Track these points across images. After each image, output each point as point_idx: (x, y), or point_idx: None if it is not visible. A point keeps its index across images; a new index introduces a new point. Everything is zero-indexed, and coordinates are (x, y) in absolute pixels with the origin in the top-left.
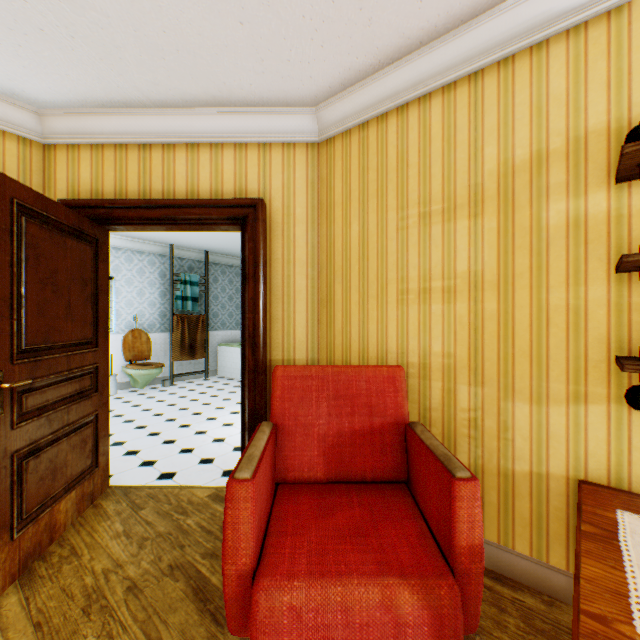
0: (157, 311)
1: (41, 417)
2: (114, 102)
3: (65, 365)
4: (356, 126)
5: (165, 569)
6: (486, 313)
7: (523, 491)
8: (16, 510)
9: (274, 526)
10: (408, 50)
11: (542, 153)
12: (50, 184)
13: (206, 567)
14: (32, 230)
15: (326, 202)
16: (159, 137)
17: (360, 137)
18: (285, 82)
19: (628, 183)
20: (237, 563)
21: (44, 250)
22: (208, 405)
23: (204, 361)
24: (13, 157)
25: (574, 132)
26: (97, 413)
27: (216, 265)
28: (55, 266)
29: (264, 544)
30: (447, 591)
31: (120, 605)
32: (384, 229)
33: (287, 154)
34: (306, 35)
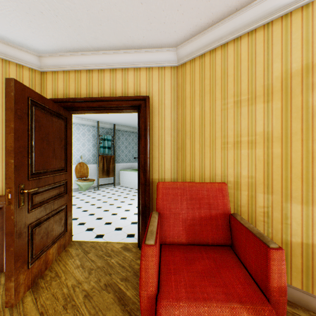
0: (91, 153)
1: (41, 207)
2: (75, 49)
3: (52, 180)
4: (198, 56)
5: (102, 286)
6: (274, 154)
7: (297, 253)
8: (30, 253)
9: (163, 269)
10: (229, 13)
11: (309, 65)
12: (44, 91)
13: (123, 286)
14: (37, 113)
15: (181, 97)
16: (96, 66)
17: (200, 62)
18: (161, 34)
19: None
20: (147, 290)
21: (43, 123)
22: (116, 200)
23: (113, 178)
24: (27, 78)
25: None
26: (66, 204)
27: (119, 131)
28: (47, 131)
29: (159, 279)
30: (268, 313)
31: (81, 305)
32: (214, 110)
33: (161, 72)
34: (175, 8)
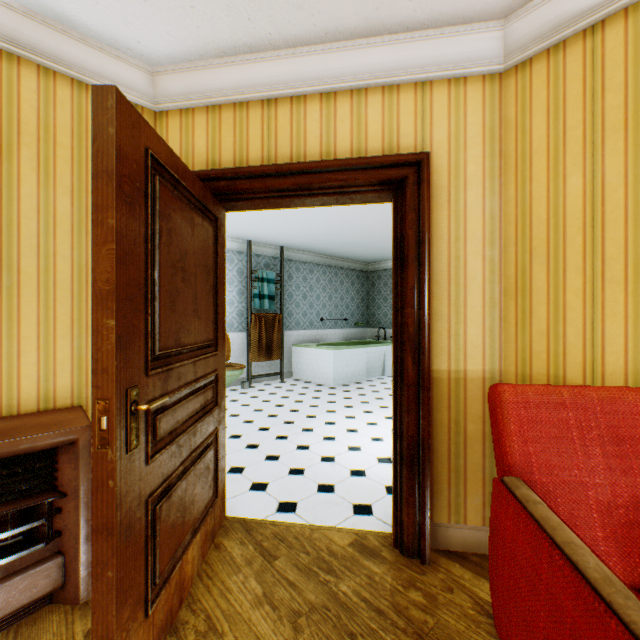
0: (235, 310)
1: (172, 444)
2: (238, 46)
3: (191, 374)
4: (577, 33)
5: None
6: None
7: None
8: (150, 576)
9: None
10: None
11: None
12: None
13: None
14: (164, 195)
15: (514, 153)
16: (287, 88)
17: (585, 47)
18: None
19: None
20: None
21: (174, 224)
22: (296, 412)
23: (279, 362)
24: None
25: None
26: (217, 431)
27: (290, 261)
28: (184, 246)
29: None
30: None
31: None
32: None
33: (454, 93)
34: None
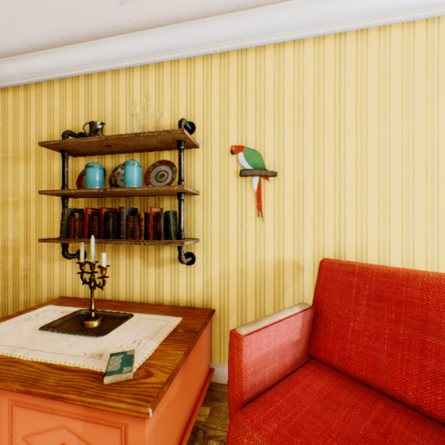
0: None
1: None
2: None
3: None
4: None
5: None
6: (32, 216)
7: None
8: None
9: None
10: None
11: (53, 136)
12: None
13: None
14: None
15: None
16: None
17: None
18: None
19: (79, 158)
20: None
21: None
22: None
23: None
24: None
25: (63, 129)
26: None
27: None
28: None
29: None
30: None
31: None
32: None
33: None
34: None
